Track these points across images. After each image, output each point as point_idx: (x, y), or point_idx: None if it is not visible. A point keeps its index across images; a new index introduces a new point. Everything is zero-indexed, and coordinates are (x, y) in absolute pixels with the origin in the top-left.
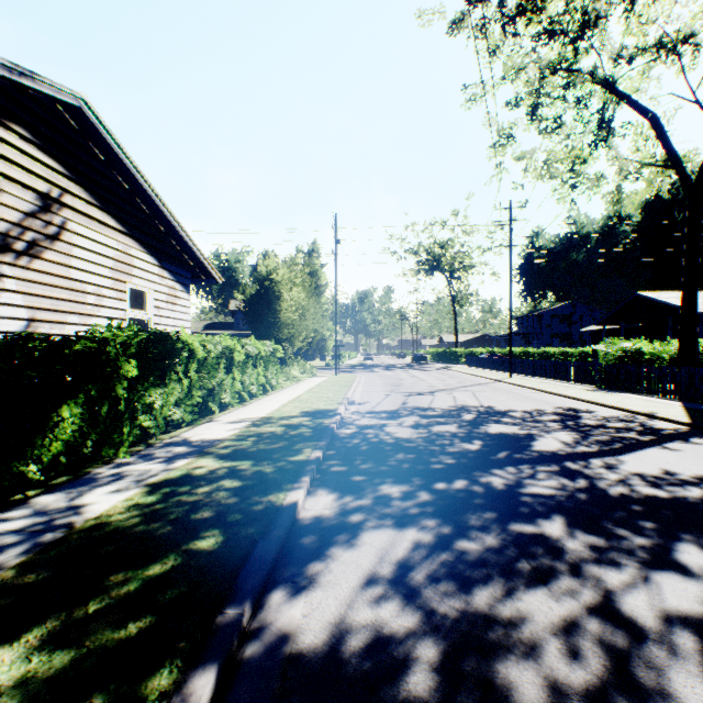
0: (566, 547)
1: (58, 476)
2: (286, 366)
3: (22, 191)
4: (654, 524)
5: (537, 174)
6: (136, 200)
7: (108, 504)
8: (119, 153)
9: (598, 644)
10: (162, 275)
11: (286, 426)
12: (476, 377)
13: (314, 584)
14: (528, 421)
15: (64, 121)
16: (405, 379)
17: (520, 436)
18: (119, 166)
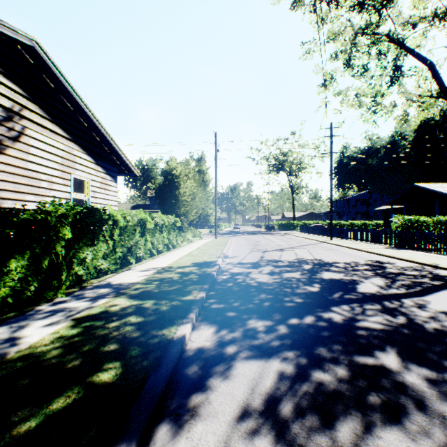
0: (406, 379)
1: (11, 311)
2: (183, 232)
3: None
4: None
5: (350, 103)
6: (78, 117)
7: (38, 337)
8: (63, 82)
9: None
10: (96, 169)
11: (180, 273)
12: (308, 239)
13: (195, 418)
14: (350, 270)
15: (23, 58)
16: (261, 241)
17: (346, 281)
18: (64, 92)
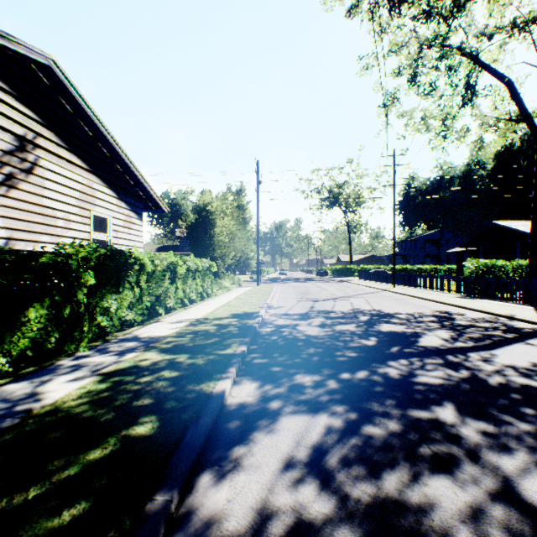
0: (460, 432)
1: (28, 366)
2: (219, 278)
3: (1, 133)
4: (533, 411)
5: (416, 127)
6: (98, 145)
7: (64, 392)
8: (83, 105)
9: (506, 533)
10: (119, 205)
11: (217, 326)
12: (367, 287)
13: (238, 468)
14: (412, 321)
15: (37, 78)
16: (312, 289)
17: (407, 334)
18: (83, 116)
